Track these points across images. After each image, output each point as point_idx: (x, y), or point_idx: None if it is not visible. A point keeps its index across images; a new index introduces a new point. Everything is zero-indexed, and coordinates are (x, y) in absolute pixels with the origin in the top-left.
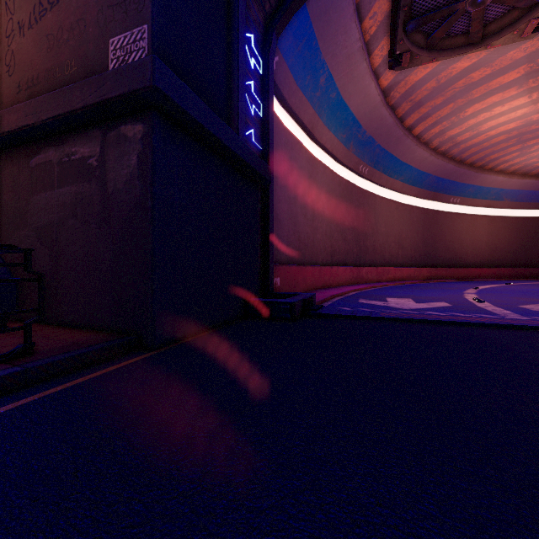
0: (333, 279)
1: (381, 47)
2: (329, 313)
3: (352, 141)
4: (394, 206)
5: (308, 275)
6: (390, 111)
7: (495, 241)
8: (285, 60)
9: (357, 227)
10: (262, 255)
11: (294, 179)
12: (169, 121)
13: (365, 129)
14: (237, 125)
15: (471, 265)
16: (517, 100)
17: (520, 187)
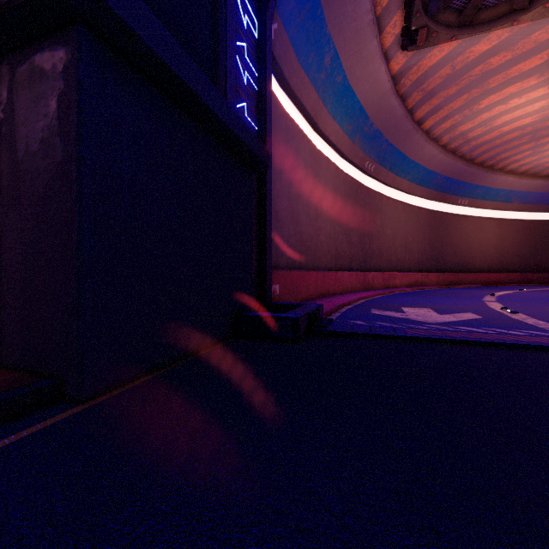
0: (337, 285)
1: (393, 23)
2: (342, 331)
3: (358, 133)
4: (401, 207)
5: (311, 281)
6: (400, 101)
7: (504, 245)
8: (286, 29)
9: (363, 229)
10: (257, 258)
11: (295, 172)
12: (112, 50)
13: (372, 121)
14: (225, 90)
15: (479, 270)
16: (536, 91)
17: (530, 188)
